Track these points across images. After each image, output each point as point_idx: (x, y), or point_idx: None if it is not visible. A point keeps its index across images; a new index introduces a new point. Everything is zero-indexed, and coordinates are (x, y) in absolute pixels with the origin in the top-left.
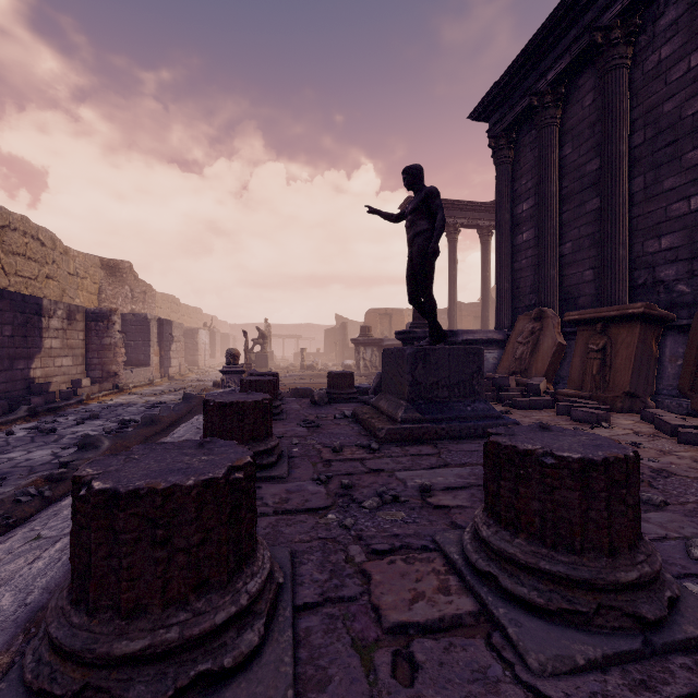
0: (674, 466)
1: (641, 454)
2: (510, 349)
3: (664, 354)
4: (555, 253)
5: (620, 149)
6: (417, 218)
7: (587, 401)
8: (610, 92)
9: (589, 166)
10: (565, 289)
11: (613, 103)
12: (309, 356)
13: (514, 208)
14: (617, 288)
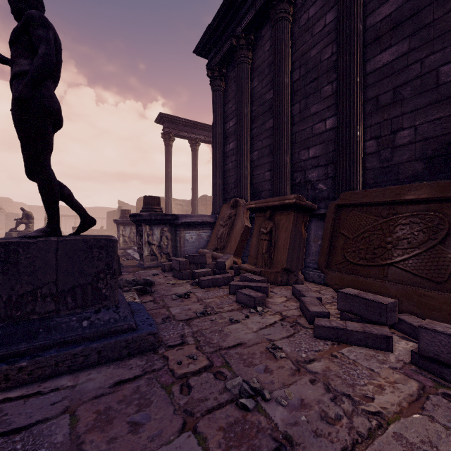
0: (304, 417)
1: (274, 377)
2: (217, 230)
3: (310, 236)
4: (248, 158)
5: (285, 81)
6: (16, 54)
7: (256, 278)
8: (279, 37)
9: (268, 95)
10: (254, 185)
11: (281, 45)
12: (93, 232)
13: (225, 125)
14: (283, 185)
